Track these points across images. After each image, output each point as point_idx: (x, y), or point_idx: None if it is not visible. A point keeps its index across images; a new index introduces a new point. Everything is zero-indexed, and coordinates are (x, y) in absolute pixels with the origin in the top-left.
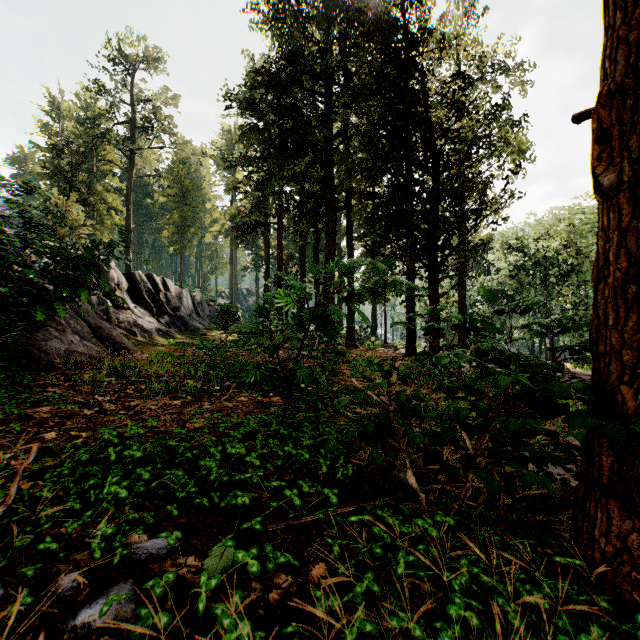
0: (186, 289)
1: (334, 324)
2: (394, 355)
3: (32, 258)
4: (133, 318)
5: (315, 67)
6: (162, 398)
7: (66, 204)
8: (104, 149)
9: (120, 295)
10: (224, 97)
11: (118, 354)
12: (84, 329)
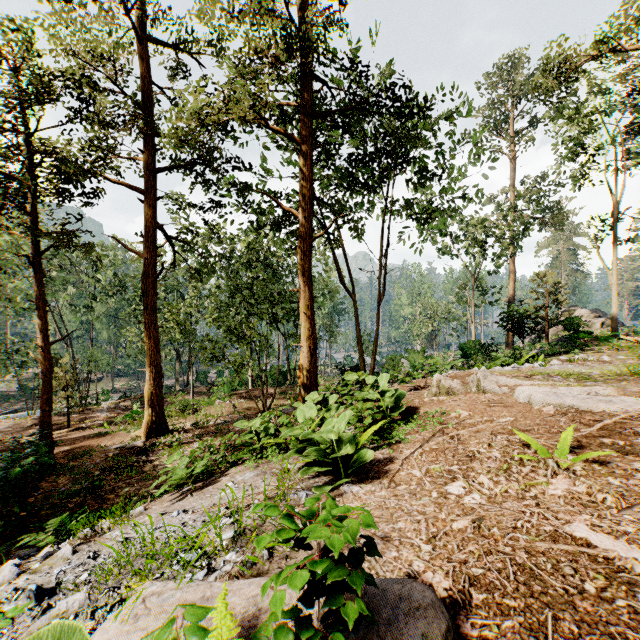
0: None
1: None
2: None
3: None
4: None
5: None
6: None
7: None
8: None
9: None
10: None
11: None
12: None
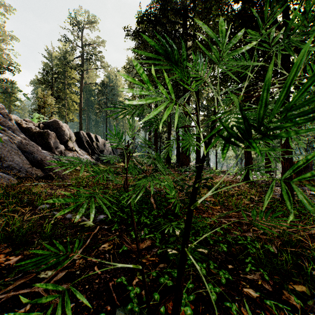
0: (108, 141)
1: (188, 159)
2: (235, 181)
3: (23, 123)
4: (77, 156)
5: (177, 4)
6: (1, 250)
7: (45, 96)
8: (70, 72)
9: (71, 143)
10: (124, 27)
11: (45, 179)
12: (24, 162)
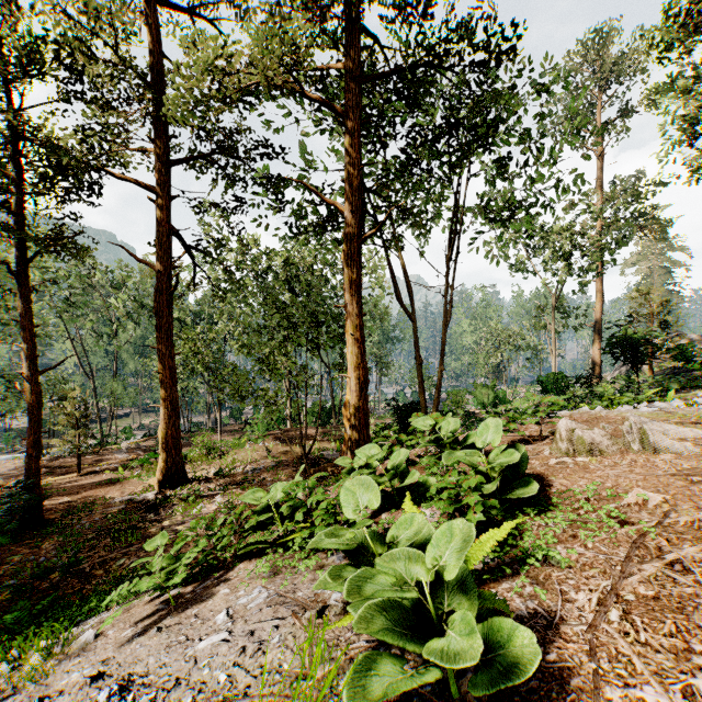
0: None
1: None
2: None
3: None
4: None
5: None
6: None
7: None
8: None
9: None
10: None
11: None
12: None
